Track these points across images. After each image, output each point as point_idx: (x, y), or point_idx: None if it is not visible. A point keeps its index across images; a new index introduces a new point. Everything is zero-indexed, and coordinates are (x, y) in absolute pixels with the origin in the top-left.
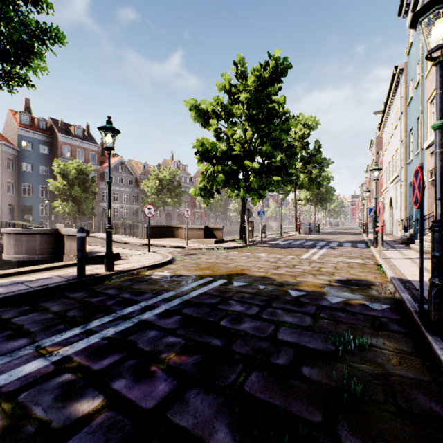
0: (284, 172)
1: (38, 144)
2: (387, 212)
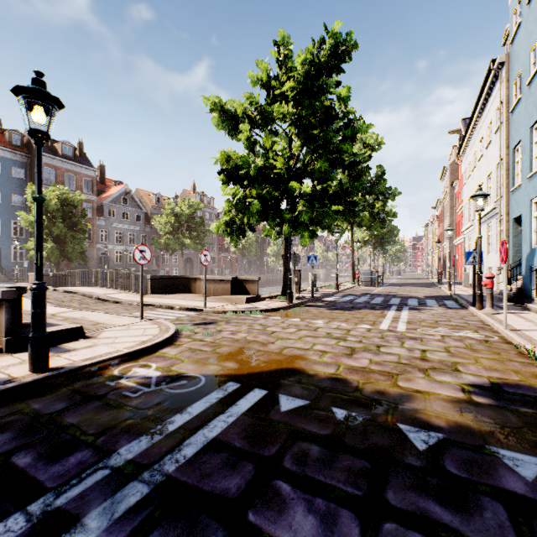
0: (346, 200)
1: (9, 165)
2: None
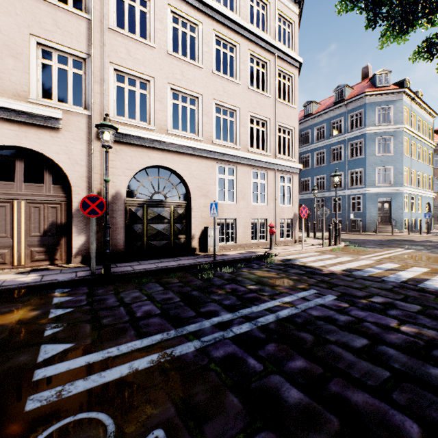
0: None
1: None
2: None
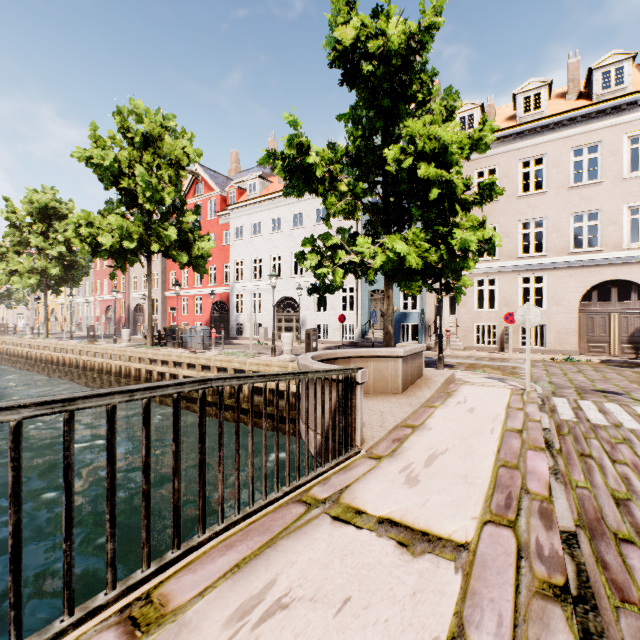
0: None
1: None
2: (263, 313)
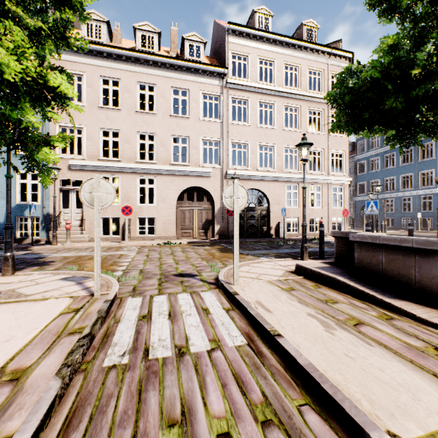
0: None
1: None
2: None
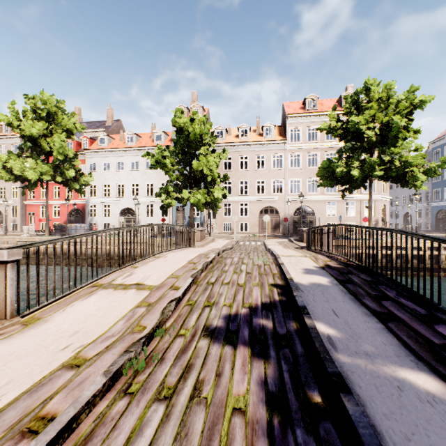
0: None
1: None
2: (111, 217)
